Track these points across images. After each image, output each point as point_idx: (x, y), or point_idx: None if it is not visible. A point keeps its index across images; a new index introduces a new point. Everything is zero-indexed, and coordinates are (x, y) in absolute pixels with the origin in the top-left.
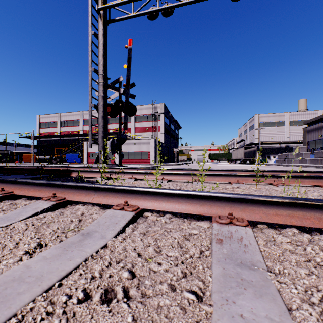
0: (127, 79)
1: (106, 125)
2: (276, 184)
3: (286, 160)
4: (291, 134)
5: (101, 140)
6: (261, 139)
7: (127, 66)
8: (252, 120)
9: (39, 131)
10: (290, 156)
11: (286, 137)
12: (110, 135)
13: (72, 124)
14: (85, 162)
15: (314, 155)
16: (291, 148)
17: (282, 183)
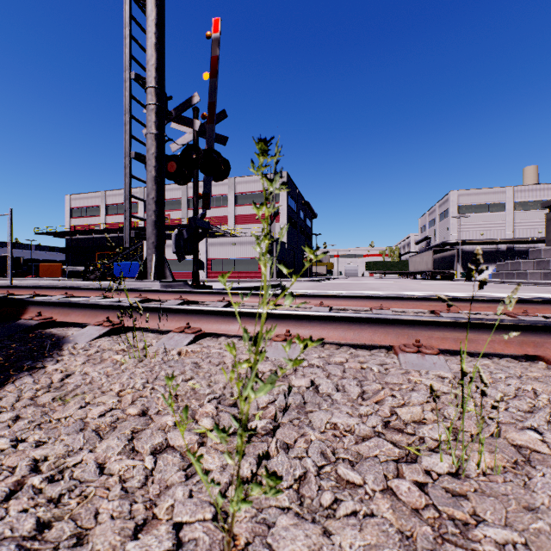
0: (210, 104)
1: (162, 198)
2: None
3: (516, 273)
4: (517, 226)
5: (150, 230)
6: (462, 236)
7: (211, 75)
8: (444, 201)
9: (69, 224)
10: (524, 266)
11: (508, 232)
12: None
13: None
14: None
15: None
16: (518, 251)
17: None
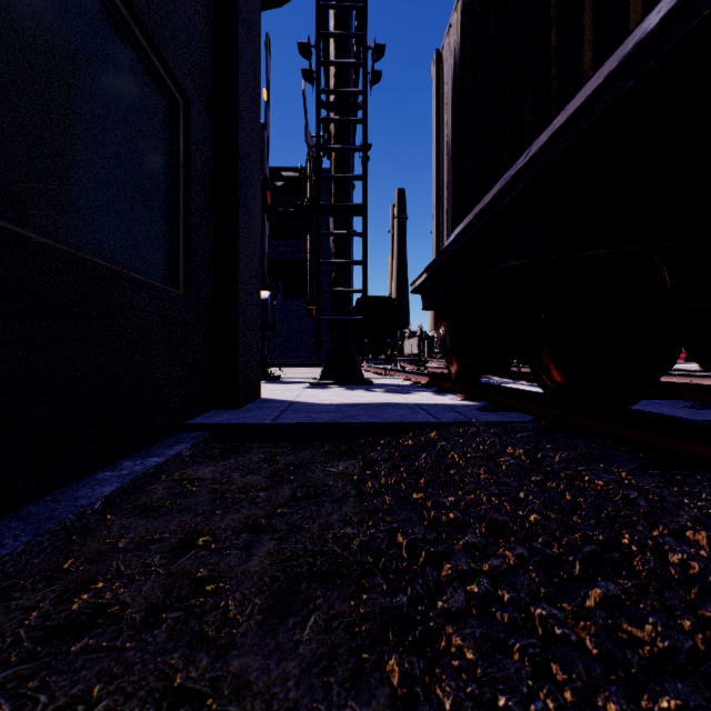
0: None
1: None
2: None
3: None
4: None
5: None
6: None
7: None
8: None
9: None
10: None
11: None
12: None
13: None
14: None
15: None
16: None
17: None
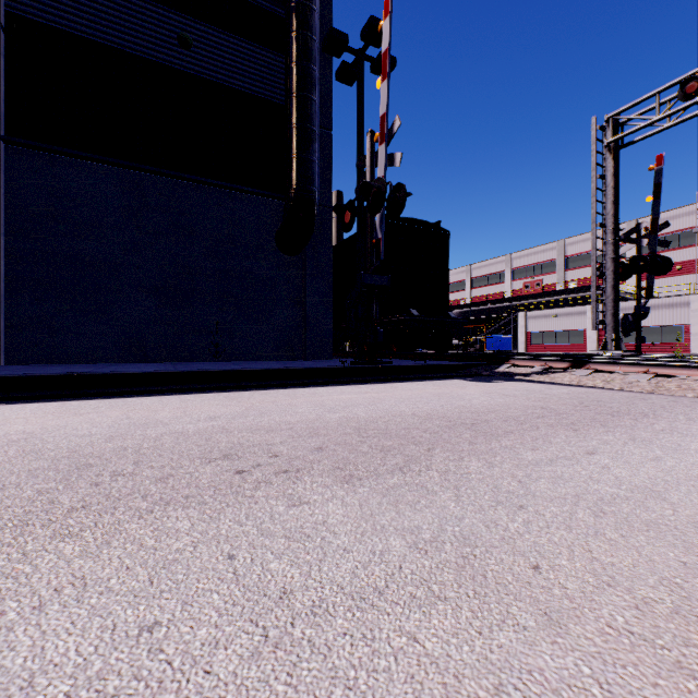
0: (652, 220)
1: (617, 298)
2: None
3: None
4: None
5: (610, 319)
6: None
7: (653, 198)
8: None
9: None
10: None
11: None
12: (571, 293)
13: (491, 282)
14: (520, 350)
15: None
16: None
17: None
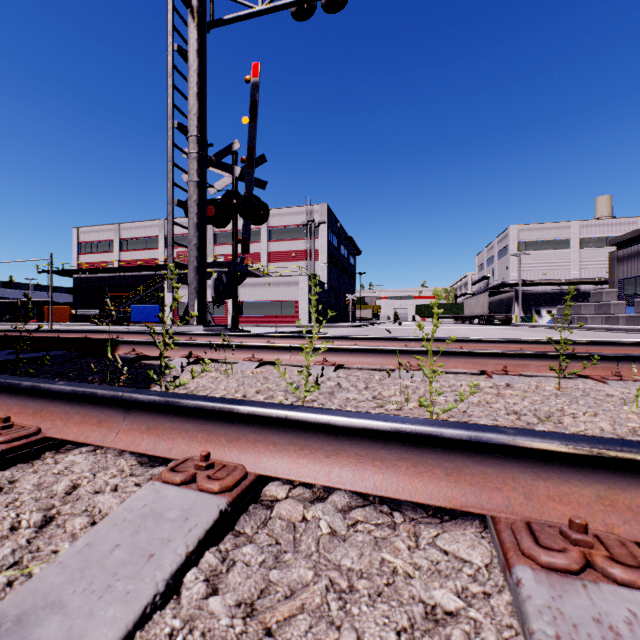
0: (249, 148)
1: (204, 244)
2: (600, 378)
3: (576, 317)
4: (583, 265)
5: (193, 276)
6: (523, 275)
7: (250, 120)
8: (503, 237)
9: (77, 261)
10: (584, 310)
11: (573, 271)
12: (220, 268)
13: (144, 246)
14: (168, 321)
15: (633, 308)
16: (584, 293)
17: (616, 376)
